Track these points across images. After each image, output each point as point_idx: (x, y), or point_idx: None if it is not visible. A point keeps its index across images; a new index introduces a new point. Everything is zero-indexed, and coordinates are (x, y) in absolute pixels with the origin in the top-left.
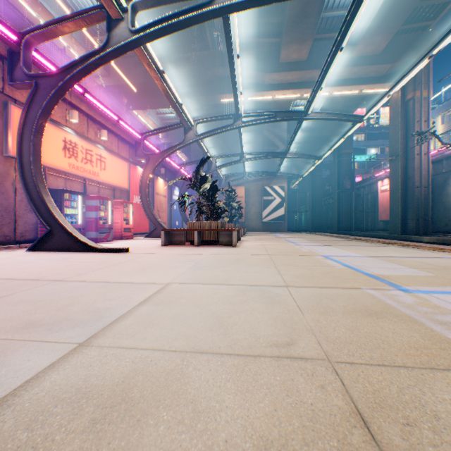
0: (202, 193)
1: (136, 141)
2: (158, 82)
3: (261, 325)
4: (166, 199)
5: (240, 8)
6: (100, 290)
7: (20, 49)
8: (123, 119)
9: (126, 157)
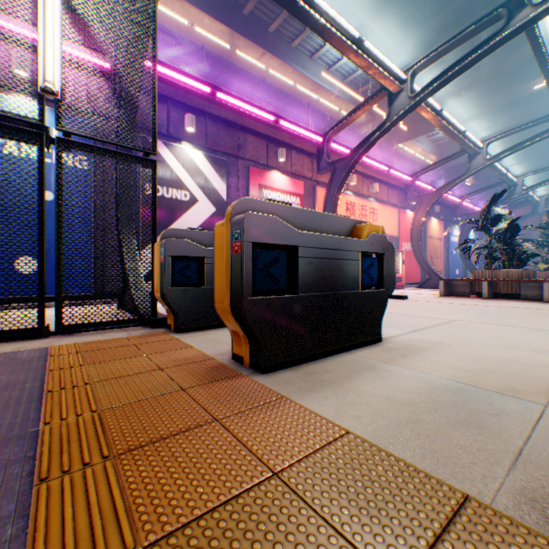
0: (493, 236)
1: (405, 185)
2: (434, 123)
3: (531, 343)
4: (440, 243)
5: None
6: (402, 317)
7: (323, 146)
8: (391, 165)
9: (394, 203)
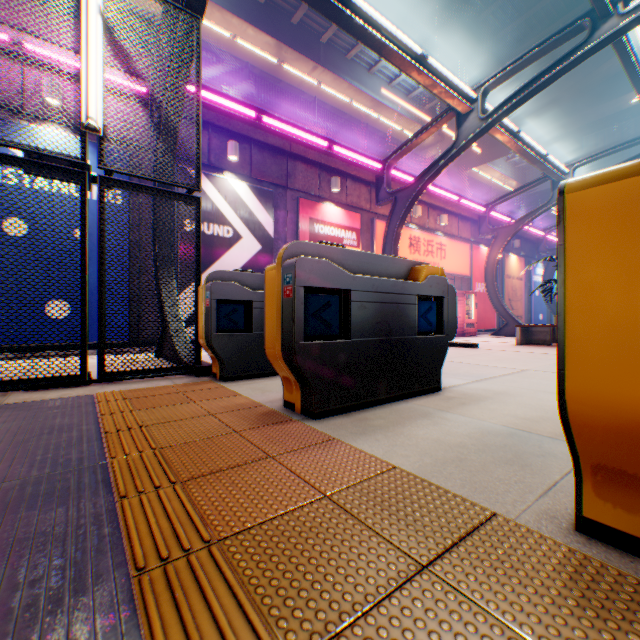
0: None
1: (478, 216)
2: (510, 146)
3: None
4: (520, 283)
5: (638, 22)
6: (469, 367)
7: (383, 174)
8: (462, 193)
9: (465, 238)
